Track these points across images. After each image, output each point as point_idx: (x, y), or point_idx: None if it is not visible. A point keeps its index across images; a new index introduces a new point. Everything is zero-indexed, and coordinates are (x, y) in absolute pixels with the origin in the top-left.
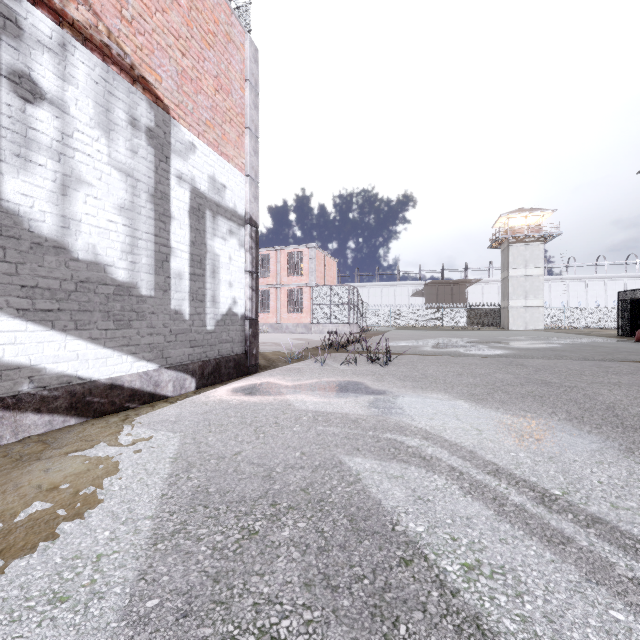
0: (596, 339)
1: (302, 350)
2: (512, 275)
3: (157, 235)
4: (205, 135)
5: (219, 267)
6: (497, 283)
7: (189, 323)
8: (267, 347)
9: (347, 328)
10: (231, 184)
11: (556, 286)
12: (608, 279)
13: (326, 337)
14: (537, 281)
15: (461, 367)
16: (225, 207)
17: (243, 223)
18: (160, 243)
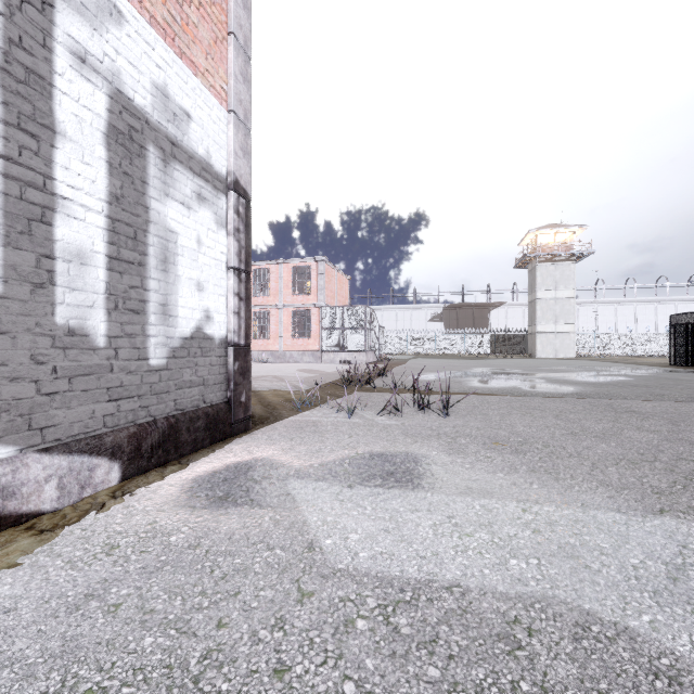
0: (655, 369)
1: (313, 387)
2: (541, 297)
3: (12, 159)
4: (145, 4)
5: (176, 254)
6: (522, 307)
7: (106, 353)
8: (266, 383)
9: (363, 357)
10: (201, 115)
11: (584, 310)
12: (638, 303)
13: (339, 368)
14: (568, 304)
15: (556, 417)
16: (189, 151)
17: (223, 188)
18: (22, 179)
